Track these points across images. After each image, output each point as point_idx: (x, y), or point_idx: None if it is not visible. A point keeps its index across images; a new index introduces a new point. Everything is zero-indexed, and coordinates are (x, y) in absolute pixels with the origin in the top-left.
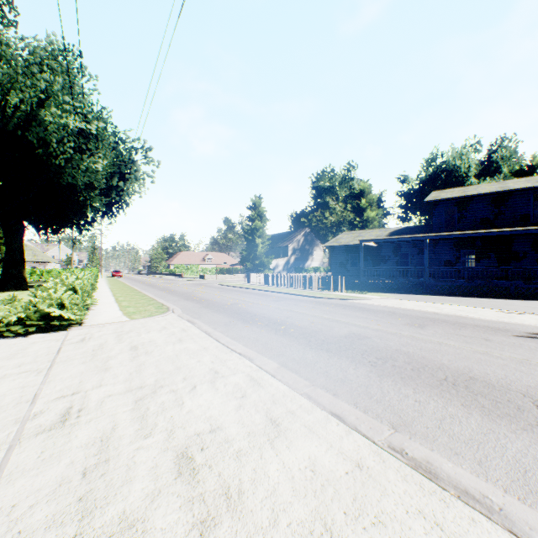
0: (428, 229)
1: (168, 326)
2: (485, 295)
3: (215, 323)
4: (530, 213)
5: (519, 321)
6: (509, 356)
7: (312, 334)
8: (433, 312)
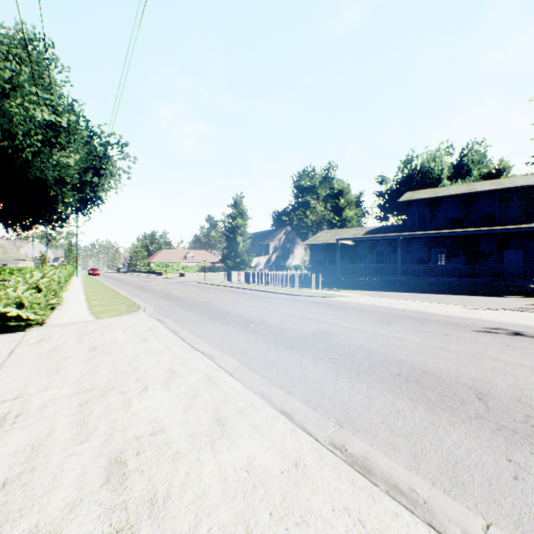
0: (402, 228)
1: (135, 325)
2: (453, 292)
3: (185, 321)
4: (494, 214)
5: (479, 316)
6: (464, 351)
7: (280, 332)
8: (401, 308)
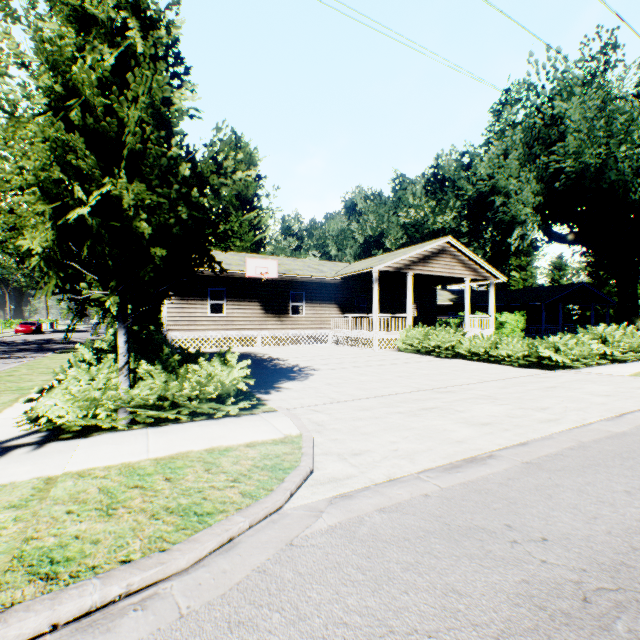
0: None
1: None
2: None
3: None
4: None
5: None
6: None
7: None
8: None
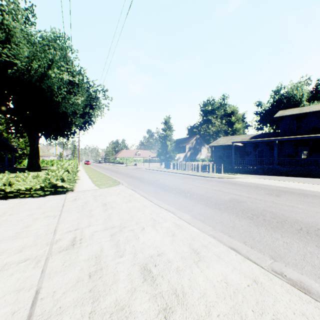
0: (276, 134)
1: (121, 192)
2: (316, 176)
3: (148, 191)
4: None
5: None
6: None
7: (207, 199)
8: (283, 186)
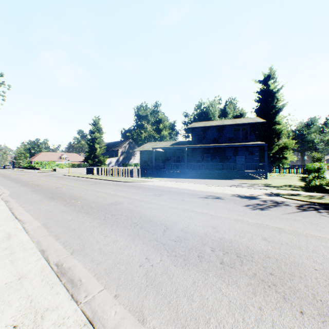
0: (190, 142)
1: None
2: (211, 178)
3: (26, 201)
4: (232, 137)
5: (209, 190)
6: (183, 208)
7: (89, 204)
8: (175, 187)
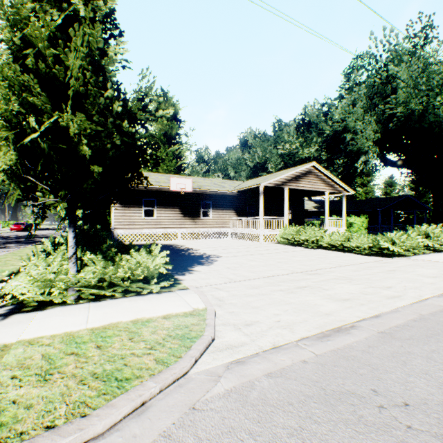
0: None
1: None
2: None
3: None
4: None
5: None
6: None
7: None
8: None
